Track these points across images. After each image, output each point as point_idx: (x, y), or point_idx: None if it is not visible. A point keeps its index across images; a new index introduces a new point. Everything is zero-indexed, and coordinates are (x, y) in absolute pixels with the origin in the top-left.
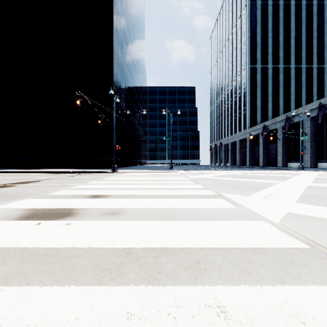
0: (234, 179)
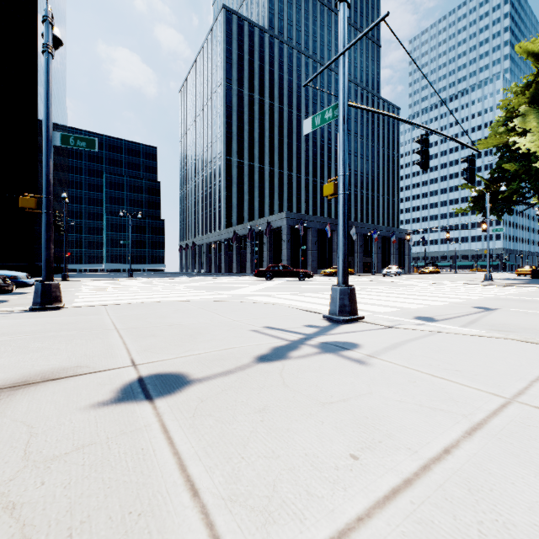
0: (186, 281)
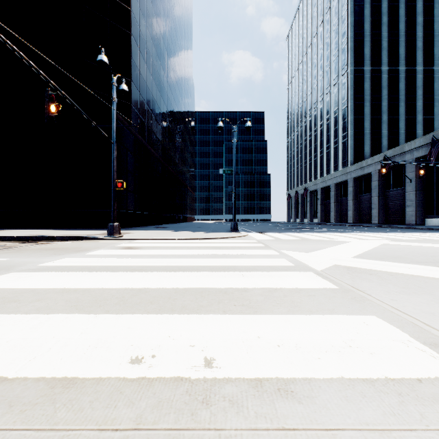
0: None
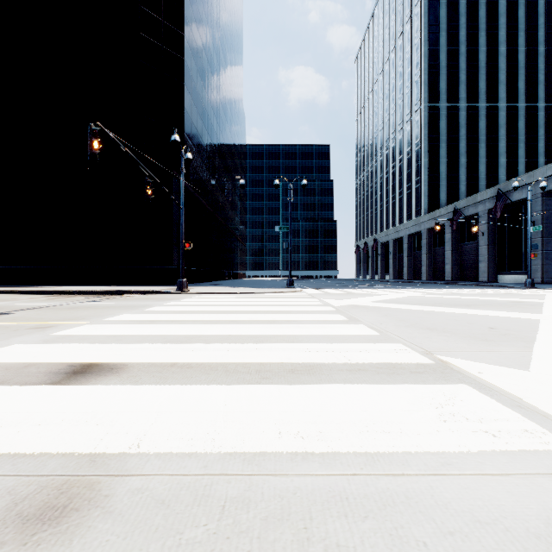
0: (427, 309)
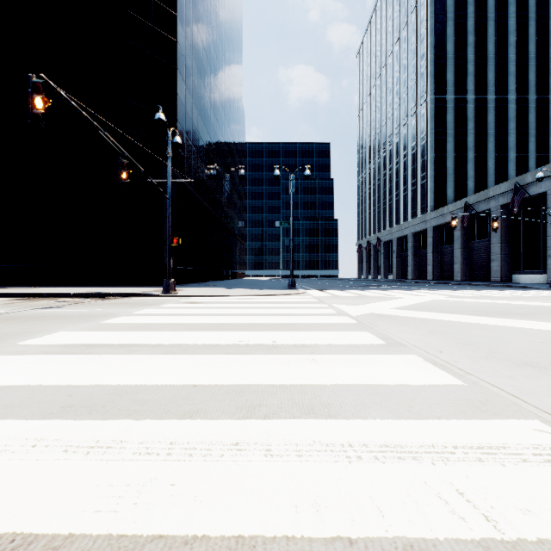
0: (481, 321)
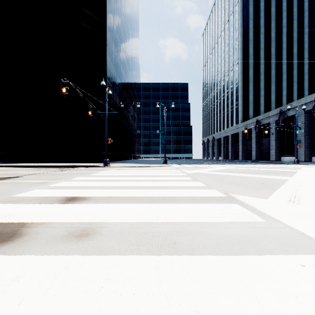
0: (235, 174)
